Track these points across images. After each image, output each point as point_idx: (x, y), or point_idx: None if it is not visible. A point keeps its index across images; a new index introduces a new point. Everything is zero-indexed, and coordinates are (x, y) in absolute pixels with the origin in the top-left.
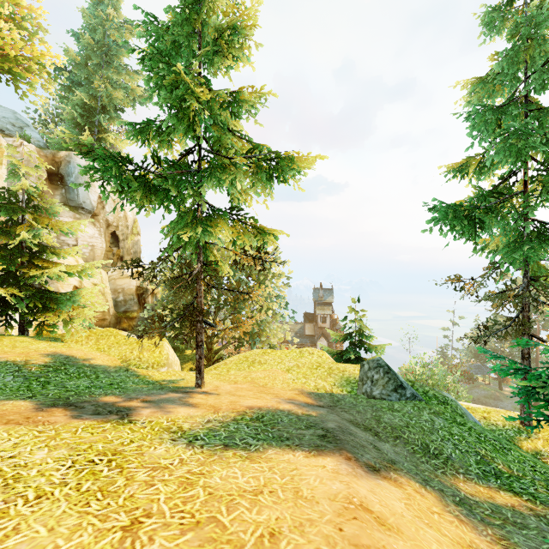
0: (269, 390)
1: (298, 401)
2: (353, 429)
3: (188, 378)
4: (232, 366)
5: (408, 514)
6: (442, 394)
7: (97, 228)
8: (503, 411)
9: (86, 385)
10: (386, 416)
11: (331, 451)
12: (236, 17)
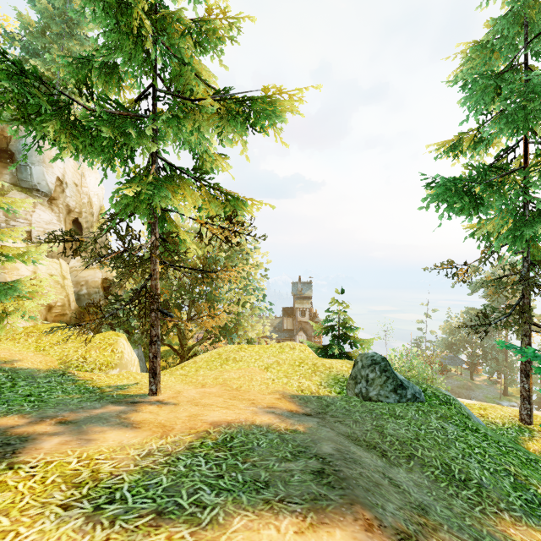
0: (244, 395)
1: (280, 408)
2: (355, 450)
3: (144, 382)
4: (201, 365)
5: None
6: (442, 392)
7: (55, 213)
8: (499, 407)
9: None
10: (389, 425)
11: (338, 510)
12: None
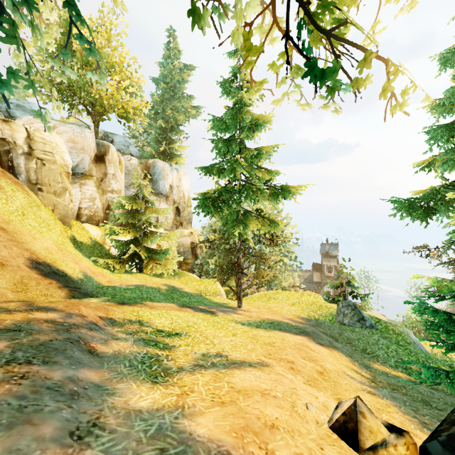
0: (278, 314)
1: (294, 320)
2: (322, 334)
3: (232, 303)
4: (256, 299)
5: (326, 354)
6: (399, 329)
7: (168, 205)
8: None
9: (188, 301)
10: (347, 333)
11: (302, 335)
12: (260, 118)
